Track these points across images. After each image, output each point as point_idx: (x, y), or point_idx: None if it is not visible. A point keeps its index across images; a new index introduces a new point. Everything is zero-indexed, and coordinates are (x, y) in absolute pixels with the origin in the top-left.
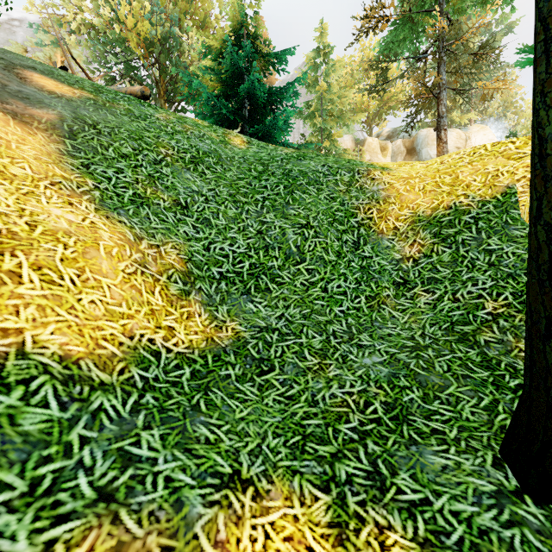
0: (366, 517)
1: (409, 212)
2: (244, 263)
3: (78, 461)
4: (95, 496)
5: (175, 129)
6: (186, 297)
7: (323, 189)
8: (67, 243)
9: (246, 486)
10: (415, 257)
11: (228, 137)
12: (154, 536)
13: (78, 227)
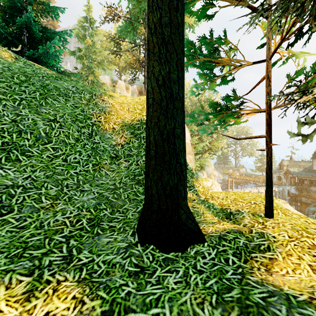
0: (53, 280)
1: (121, 120)
2: None
3: None
4: None
5: None
6: None
7: (70, 100)
8: None
9: None
10: (122, 144)
11: None
12: None
13: None
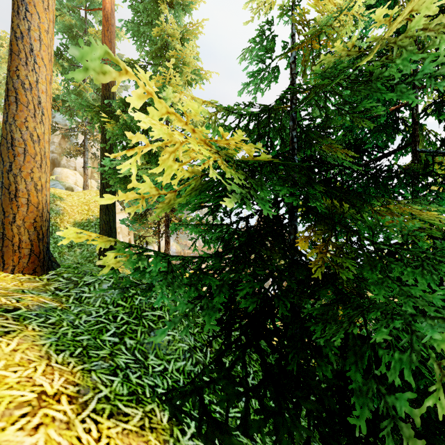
0: None
1: (73, 220)
2: None
3: None
4: None
5: None
6: None
7: None
8: None
9: None
10: None
11: None
12: None
13: None
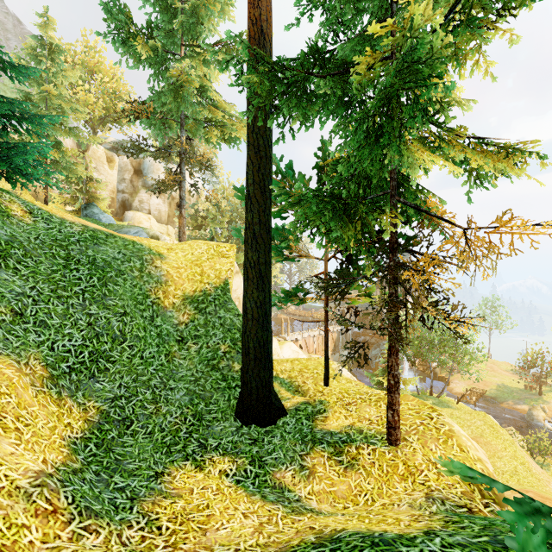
0: (205, 459)
1: (181, 292)
2: (84, 353)
3: (108, 498)
4: (130, 501)
5: None
6: (62, 397)
7: (127, 278)
8: (7, 392)
9: (163, 474)
10: (186, 322)
11: (3, 204)
12: (157, 497)
13: None
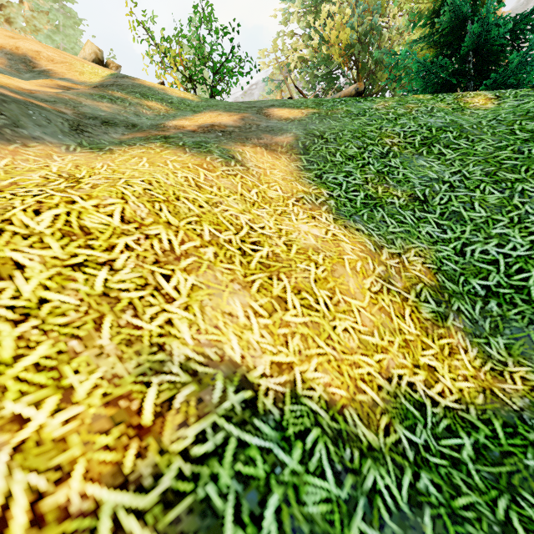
0: None
1: None
2: (528, 272)
3: None
4: None
5: (397, 114)
6: (443, 323)
7: None
8: (317, 261)
9: None
10: None
11: (462, 101)
12: None
13: (323, 241)
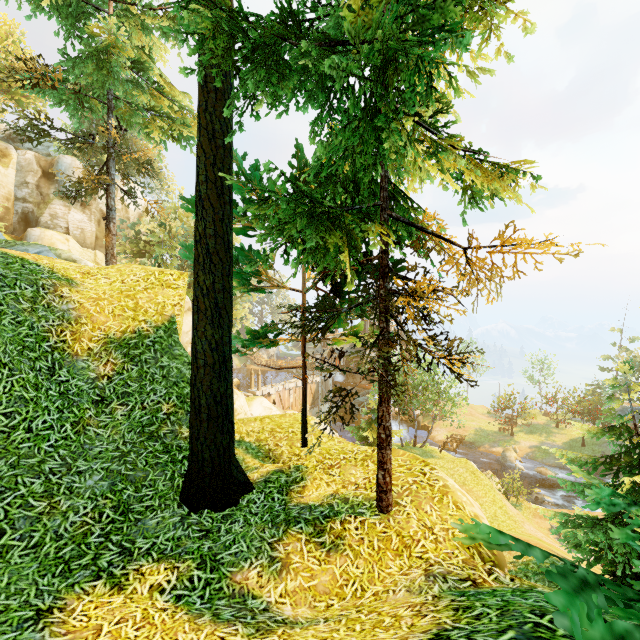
0: (129, 571)
1: (102, 334)
2: None
3: None
4: None
5: None
6: None
7: (7, 311)
8: None
9: (51, 611)
10: (109, 375)
11: None
12: None
13: None
